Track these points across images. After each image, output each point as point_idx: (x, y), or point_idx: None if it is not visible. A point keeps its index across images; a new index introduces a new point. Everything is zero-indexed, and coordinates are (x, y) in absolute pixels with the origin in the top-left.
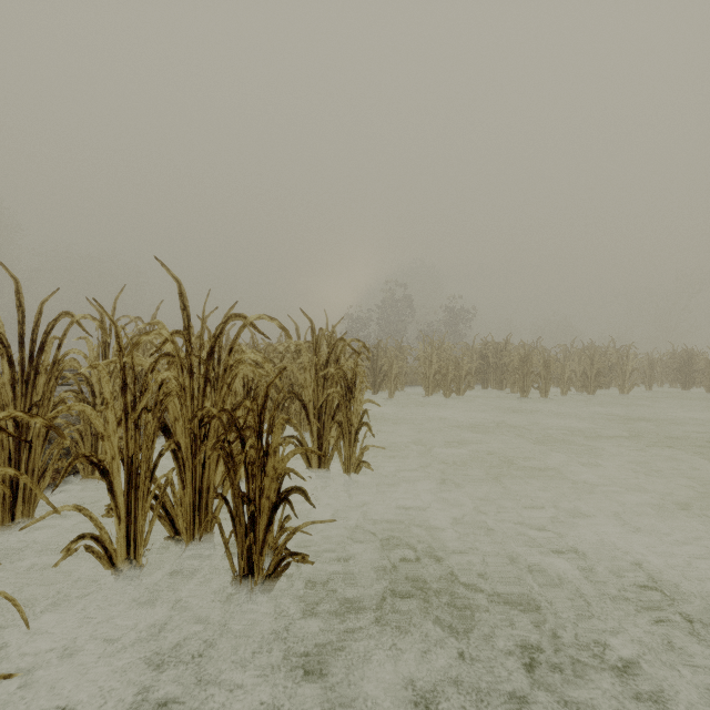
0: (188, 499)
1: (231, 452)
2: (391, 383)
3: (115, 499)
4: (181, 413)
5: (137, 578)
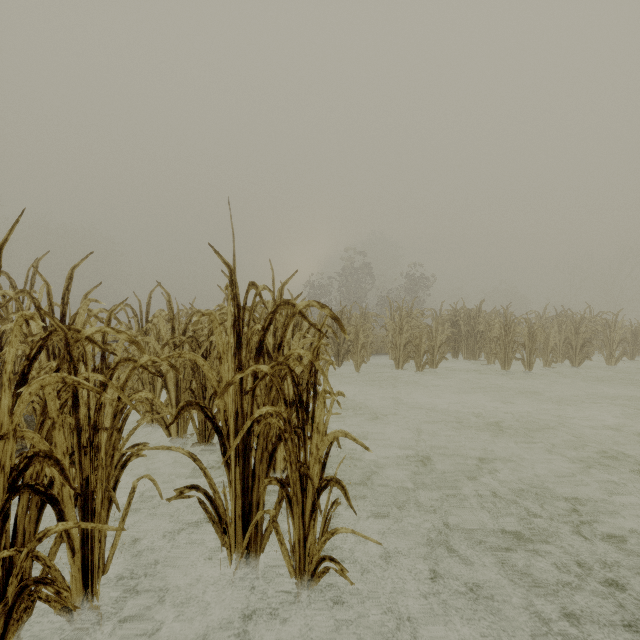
0: None
1: None
2: (357, 354)
3: None
4: None
5: None
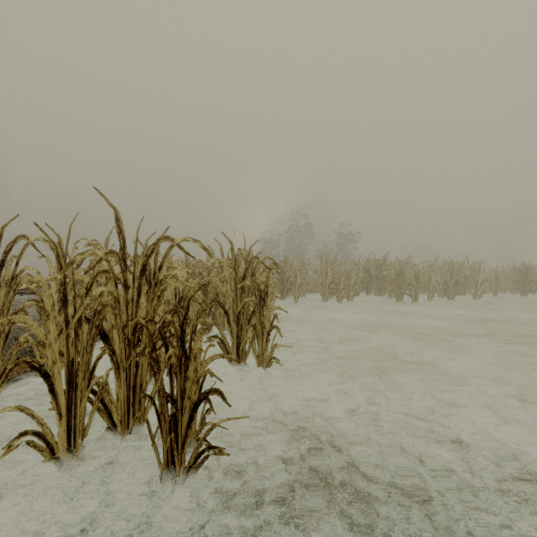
0: (122, 396)
1: (156, 357)
2: (295, 291)
3: (56, 398)
4: (115, 322)
5: (75, 466)
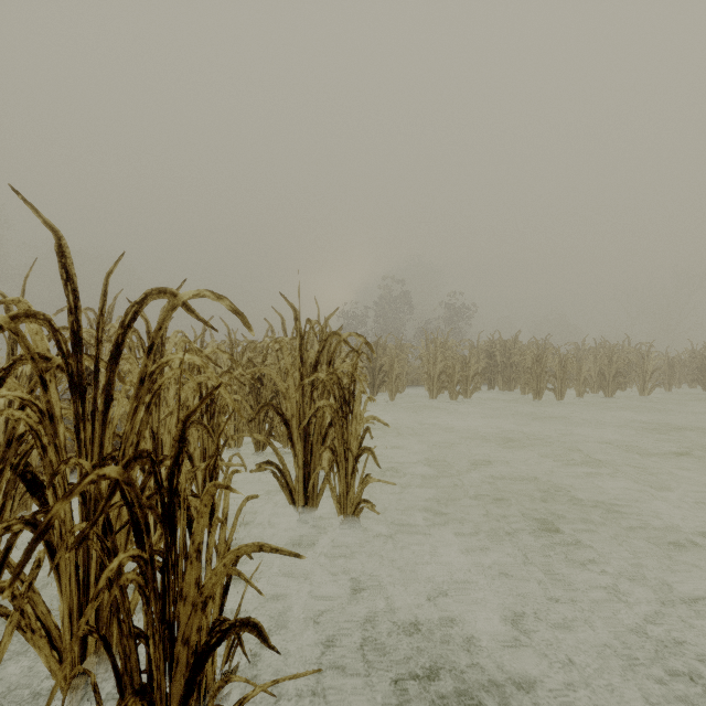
0: (64, 608)
1: (113, 548)
2: (391, 384)
3: None
4: (42, 461)
5: None
